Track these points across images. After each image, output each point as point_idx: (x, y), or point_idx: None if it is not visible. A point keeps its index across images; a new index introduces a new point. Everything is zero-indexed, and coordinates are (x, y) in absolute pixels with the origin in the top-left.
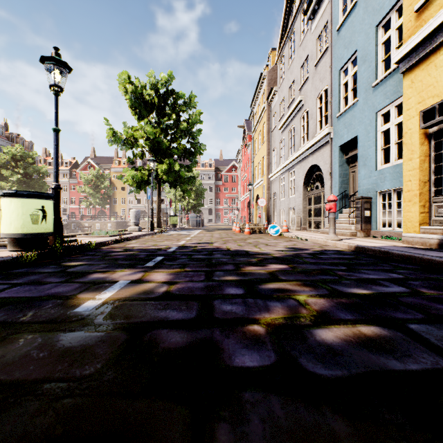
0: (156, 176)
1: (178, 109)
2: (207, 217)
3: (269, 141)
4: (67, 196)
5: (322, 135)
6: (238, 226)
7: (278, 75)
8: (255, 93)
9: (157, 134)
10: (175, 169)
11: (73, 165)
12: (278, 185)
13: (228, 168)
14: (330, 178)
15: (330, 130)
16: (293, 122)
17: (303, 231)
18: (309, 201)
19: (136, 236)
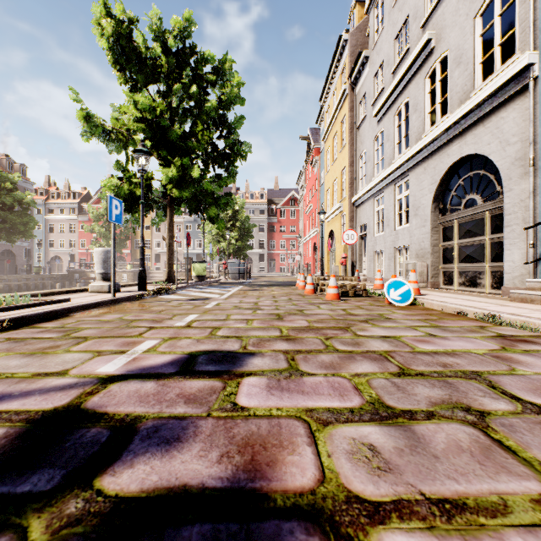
0: (163, 194)
1: (204, 80)
2: (257, 265)
3: (353, 144)
4: (75, 237)
5: (506, 77)
6: (310, 281)
7: (371, 30)
8: (328, 75)
9: (158, 110)
10: (193, 178)
11: (83, 198)
12: (371, 212)
13: (285, 200)
14: (532, 172)
15: (533, 58)
16: (407, 93)
17: (442, 291)
18: (446, 232)
19: (45, 313)
